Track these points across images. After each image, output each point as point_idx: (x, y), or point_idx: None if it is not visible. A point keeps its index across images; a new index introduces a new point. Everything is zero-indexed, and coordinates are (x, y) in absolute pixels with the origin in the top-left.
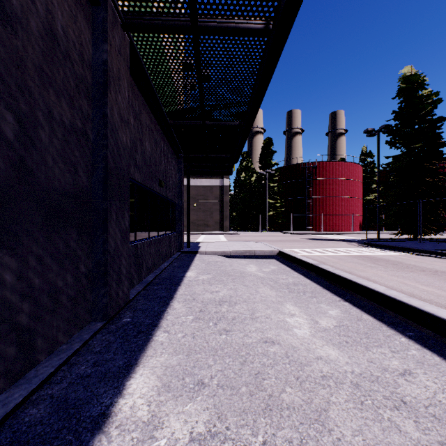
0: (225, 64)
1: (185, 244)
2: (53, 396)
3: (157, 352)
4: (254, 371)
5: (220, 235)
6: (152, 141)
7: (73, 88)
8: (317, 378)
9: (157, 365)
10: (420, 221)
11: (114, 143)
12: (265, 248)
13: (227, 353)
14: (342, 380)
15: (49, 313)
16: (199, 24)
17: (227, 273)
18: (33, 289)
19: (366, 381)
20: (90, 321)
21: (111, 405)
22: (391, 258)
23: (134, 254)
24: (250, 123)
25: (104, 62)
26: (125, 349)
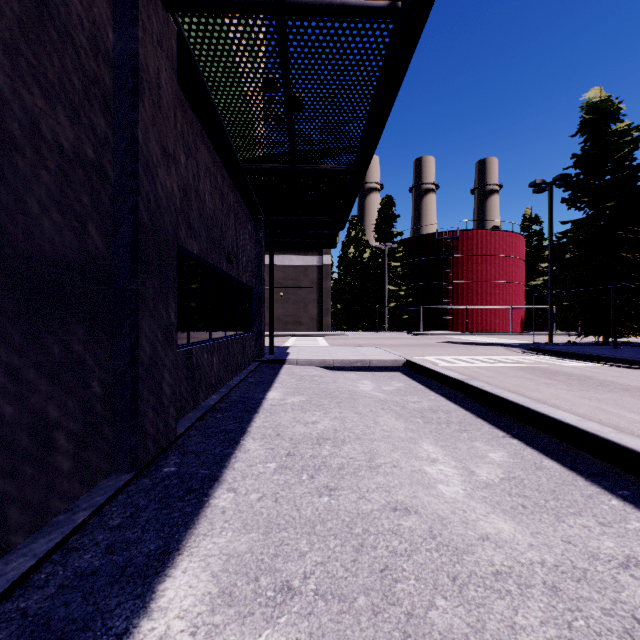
0: (327, 70)
1: (267, 350)
2: (26, 614)
3: (214, 527)
4: (379, 564)
5: (318, 337)
6: (216, 192)
7: (79, 92)
8: (487, 578)
9: (212, 552)
10: (614, 316)
11: (150, 188)
12: (385, 356)
13: (331, 530)
14: (529, 580)
15: (32, 464)
16: (286, 0)
17: (329, 393)
18: (1, 424)
19: (567, 580)
20: (111, 472)
21: (126, 634)
22: (575, 370)
23: (186, 364)
24: (364, 166)
25: (132, 55)
26: (161, 522)
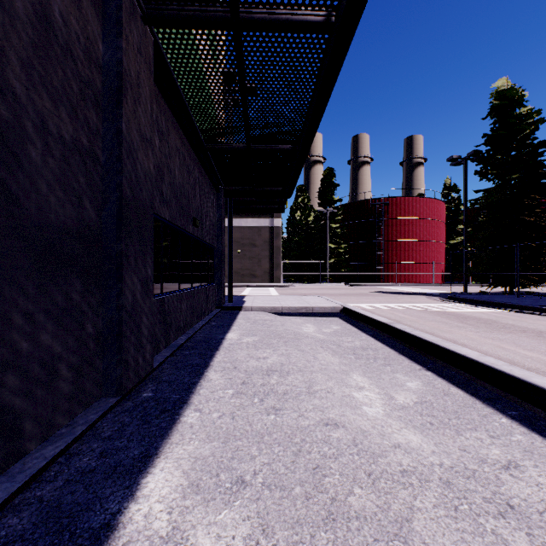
0: (275, 69)
1: (227, 299)
2: (42, 500)
3: (184, 438)
4: (312, 464)
5: (270, 287)
6: (184, 168)
7: (76, 94)
8: (395, 474)
9: (183, 456)
10: (518, 270)
11: (132, 168)
12: (325, 303)
13: (276, 440)
14: (428, 477)
15: (42, 388)
16: (241, 16)
17: (278, 334)
18: (19, 356)
19: (459, 477)
20: (101, 396)
21: (119, 513)
22: (483, 315)
23: (159, 310)
24: (307, 146)
25: (118, 62)
26: (142, 434)
